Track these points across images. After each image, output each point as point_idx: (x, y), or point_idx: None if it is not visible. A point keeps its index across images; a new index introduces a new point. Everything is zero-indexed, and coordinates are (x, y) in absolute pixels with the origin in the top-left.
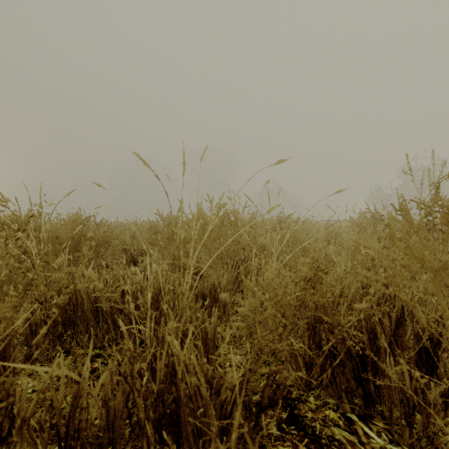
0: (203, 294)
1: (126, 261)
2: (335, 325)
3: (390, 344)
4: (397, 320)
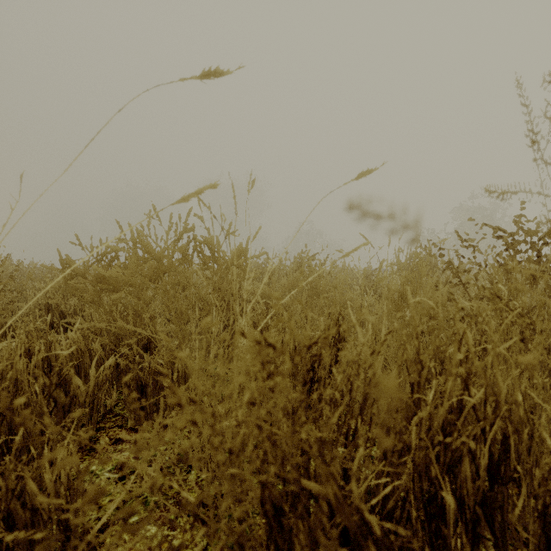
0: (140, 382)
1: (53, 324)
2: (337, 506)
3: (475, 521)
4: (492, 466)
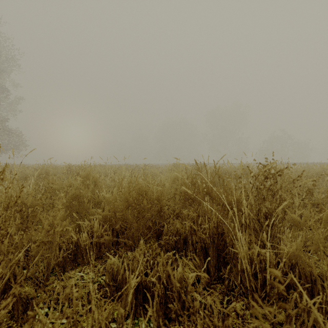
0: None
1: None
2: None
3: None
4: None
